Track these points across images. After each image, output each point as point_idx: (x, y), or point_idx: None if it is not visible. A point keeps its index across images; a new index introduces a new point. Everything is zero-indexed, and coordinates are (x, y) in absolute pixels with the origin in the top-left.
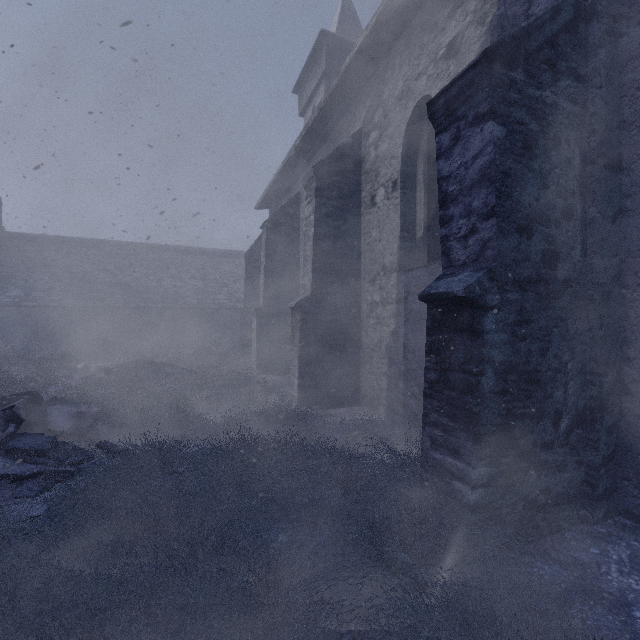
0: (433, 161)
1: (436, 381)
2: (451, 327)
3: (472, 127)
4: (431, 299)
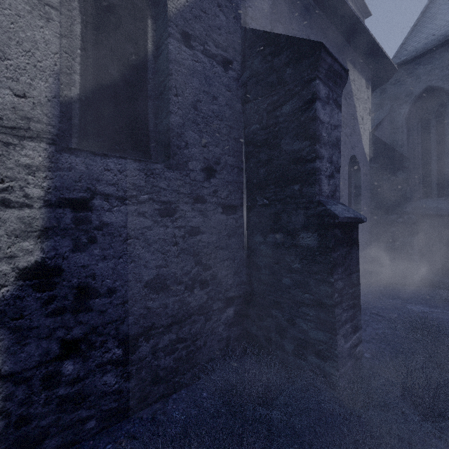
0: (107, 3)
1: (344, 287)
2: (349, 243)
3: (335, 105)
4: (347, 221)
